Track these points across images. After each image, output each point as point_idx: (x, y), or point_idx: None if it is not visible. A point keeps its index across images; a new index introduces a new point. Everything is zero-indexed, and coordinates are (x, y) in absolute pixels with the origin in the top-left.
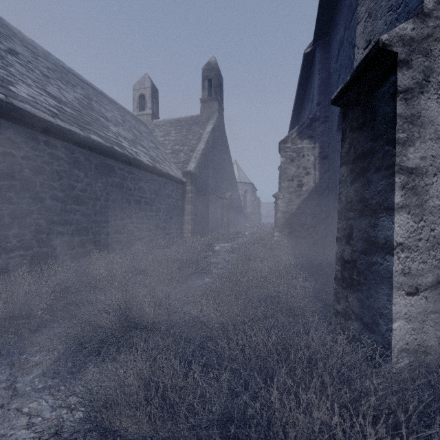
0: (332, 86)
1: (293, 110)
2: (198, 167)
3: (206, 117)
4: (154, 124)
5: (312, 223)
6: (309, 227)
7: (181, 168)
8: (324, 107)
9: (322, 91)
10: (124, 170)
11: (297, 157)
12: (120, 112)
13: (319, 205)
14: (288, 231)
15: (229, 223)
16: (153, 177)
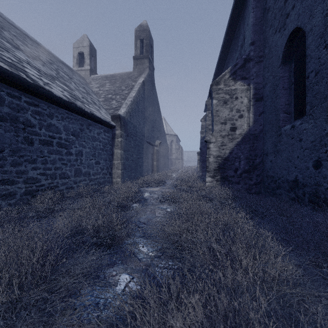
0: (271, 19)
1: (217, 64)
2: (128, 112)
3: (138, 72)
4: (91, 78)
5: (246, 167)
6: (242, 172)
7: (112, 113)
8: (258, 47)
9: (256, 29)
10: (20, 98)
11: (230, 99)
12: (51, 58)
13: (253, 149)
14: (221, 176)
15: (159, 166)
16: (72, 115)
